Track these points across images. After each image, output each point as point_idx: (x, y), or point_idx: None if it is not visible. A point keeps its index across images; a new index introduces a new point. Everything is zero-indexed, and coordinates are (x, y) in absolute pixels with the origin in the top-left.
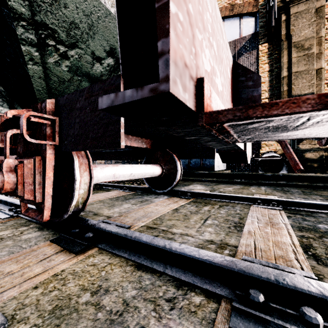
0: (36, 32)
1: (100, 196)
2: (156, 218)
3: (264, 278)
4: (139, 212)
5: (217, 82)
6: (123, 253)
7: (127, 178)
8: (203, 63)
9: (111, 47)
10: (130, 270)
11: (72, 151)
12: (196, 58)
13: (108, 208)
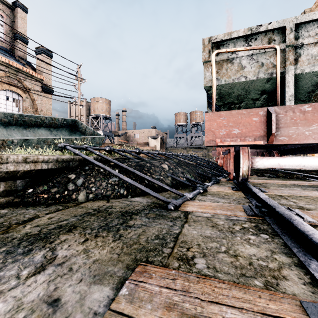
0: (226, 106)
1: (289, 182)
2: (298, 195)
3: (266, 202)
4: (291, 191)
5: (234, 132)
6: (245, 194)
7: (296, 167)
8: (220, 134)
9: (262, 91)
10: (241, 197)
11: (240, 151)
12: (215, 136)
13: (278, 187)
